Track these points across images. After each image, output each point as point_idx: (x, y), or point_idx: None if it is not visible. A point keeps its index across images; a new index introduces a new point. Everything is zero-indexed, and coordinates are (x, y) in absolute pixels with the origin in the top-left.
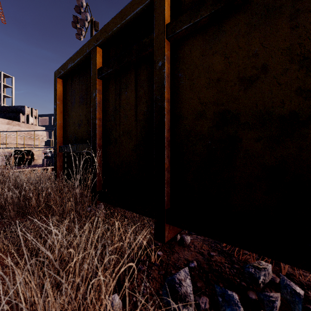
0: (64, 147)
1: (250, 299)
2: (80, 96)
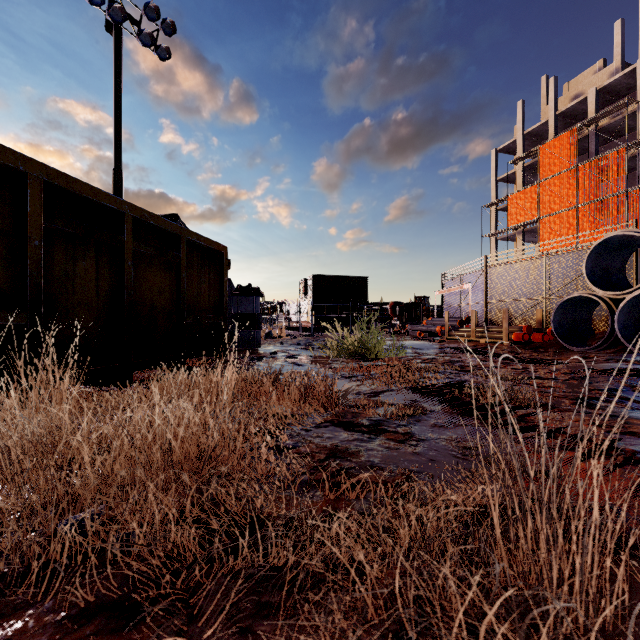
0: None
1: None
2: None
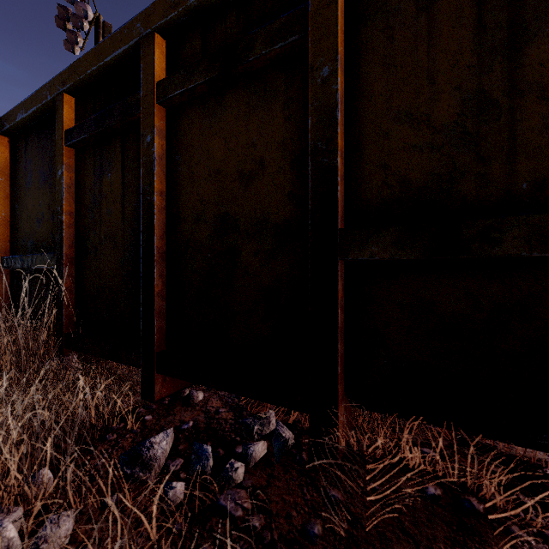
0: (12, 260)
1: (235, 453)
2: (40, 172)
